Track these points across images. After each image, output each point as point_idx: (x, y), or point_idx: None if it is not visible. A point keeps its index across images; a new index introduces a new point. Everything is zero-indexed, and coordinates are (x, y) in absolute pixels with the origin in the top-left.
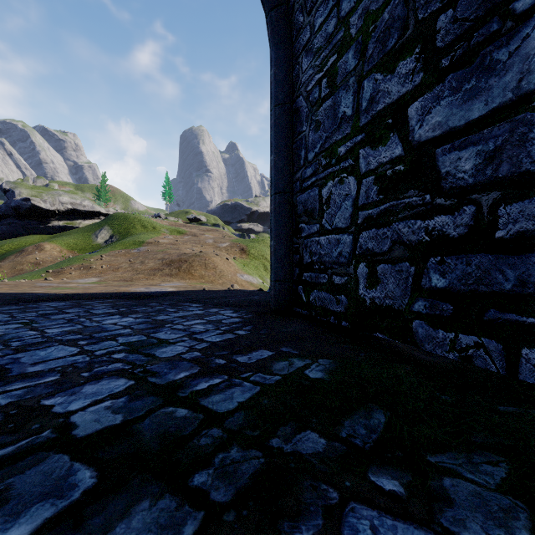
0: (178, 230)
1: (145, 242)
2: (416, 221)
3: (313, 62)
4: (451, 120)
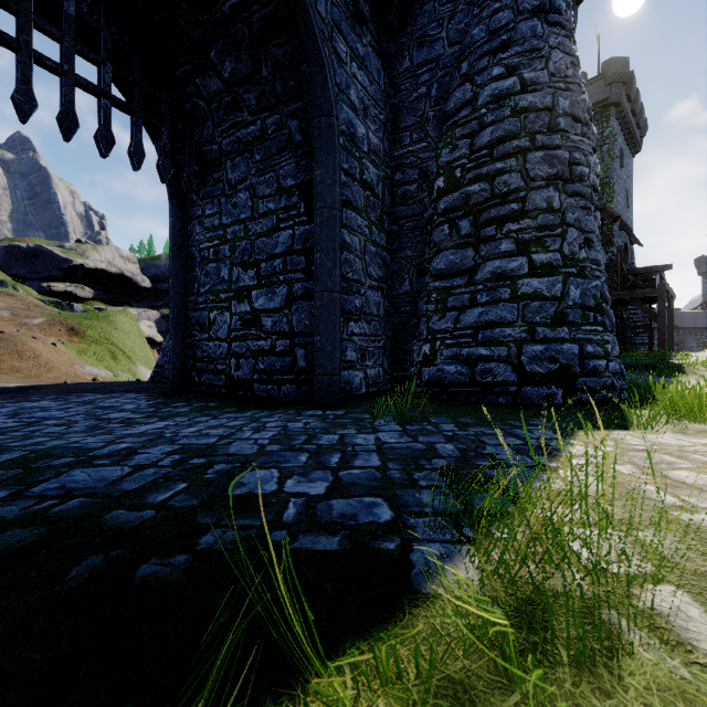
0: None
1: None
2: (255, 341)
3: (204, 233)
4: (266, 305)
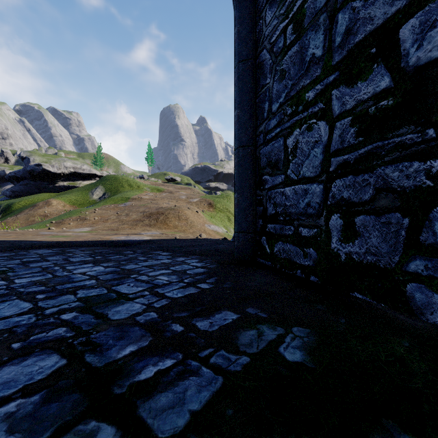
0: (157, 188)
1: (130, 198)
2: (412, 163)
3: (278, 11)
4: None
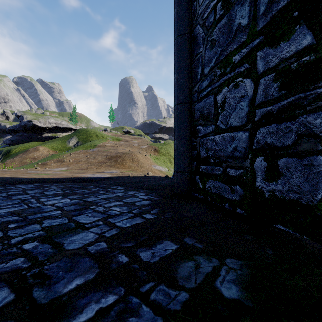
0: (117, 138)
1: (96, 146)
2: None
3: None
4: None
